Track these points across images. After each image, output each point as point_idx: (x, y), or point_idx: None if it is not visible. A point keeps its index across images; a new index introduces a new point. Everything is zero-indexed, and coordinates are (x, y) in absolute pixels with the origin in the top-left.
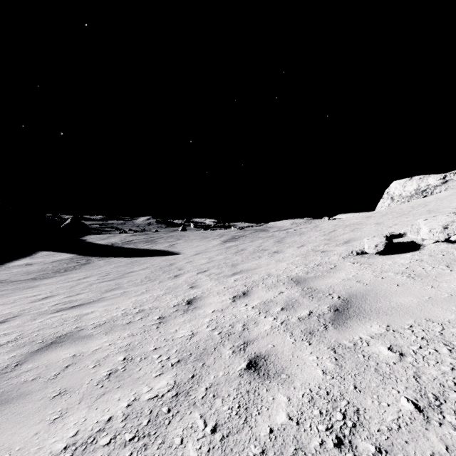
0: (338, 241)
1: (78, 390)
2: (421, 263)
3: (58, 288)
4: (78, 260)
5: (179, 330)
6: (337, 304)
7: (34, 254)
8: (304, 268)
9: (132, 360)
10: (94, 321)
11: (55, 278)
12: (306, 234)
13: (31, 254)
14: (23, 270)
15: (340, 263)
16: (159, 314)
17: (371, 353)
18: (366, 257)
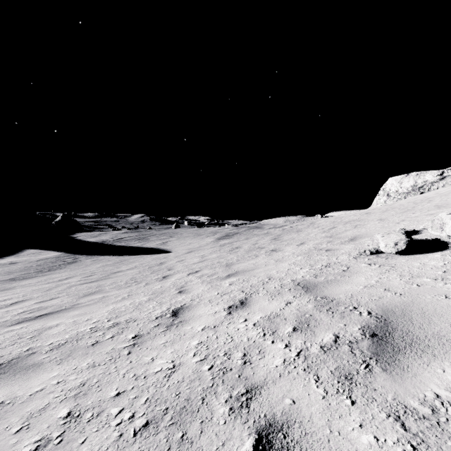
0: (341, 238)
1: None
2: None
3: (34, 290)
4: (65, 258)
5: (156, 358)
6: (371, 325)
7: (20, 252)
8: (310, 269)
9: (78, 417)
10: (53, 340)
11: (35, 279)
12: (303, 231)
13: (17, 252)
14: (4, 269)
15: (354, 265)
16: (135, 330)
17: None
18: (383, 257)
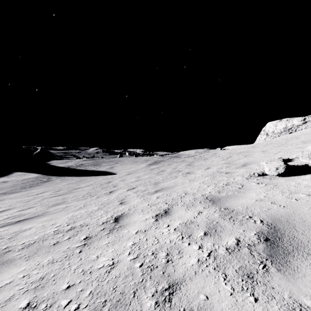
0: (236, 164)
1: None
2: None
3: (17, 201)
4: (42, 178)
5: (100, 256)
6: (264, 231)
7: (10, 174)
8: (215, 187)
9: (34, 308)
10: (25, 240)
11: (19, 193)
12: (208, 159)
13: (8, 174)
14: None
15: (246, 184)
16: (86, 233)
17: None
18: (268, 178)
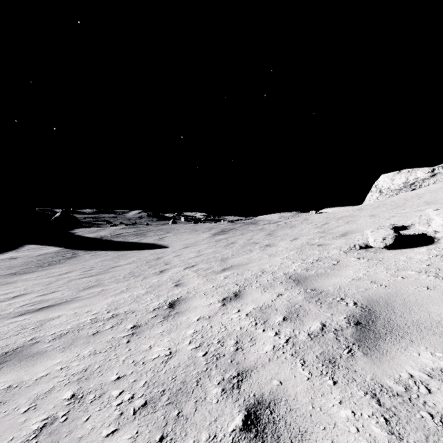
0: (333, 233)
1: None
2: None
3: (35, 284)
4: (64, 253)
5: (154, 346)
6: (356, 314)
7: (20, 248)
8: (302, 263)
9: (81, 399)
10: (56, 330)
11: (35, 273)
12: (297, 226)
13: (18, 247)
14: (5, 264)
15: (343, 259)
16: (134, 321)
17: (442, 409)
18: (372, 252)
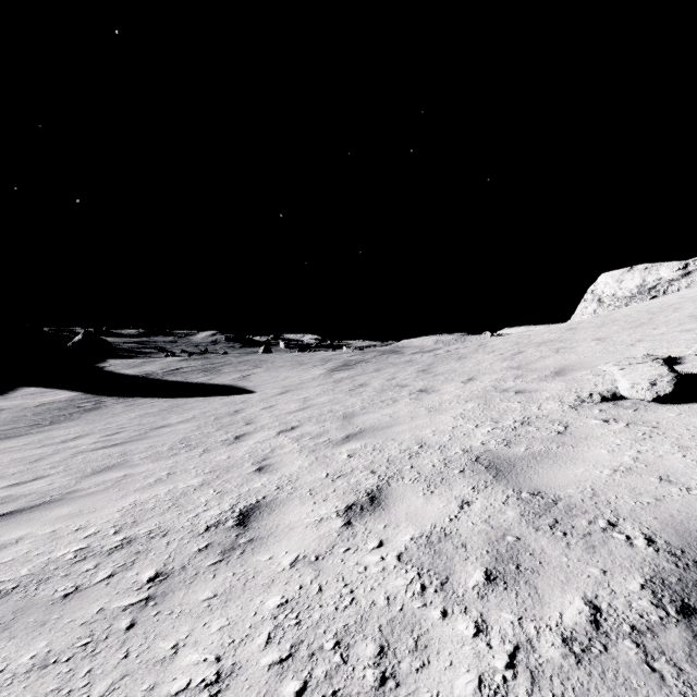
0: (538, 370)
1: None
2: None
3: (13, 461)
4: (82, 402)
5: (184, 646)
6: (667, 576)
7: (11, 392)
8: (495, 429)
9: None
10: None
11: (23, 439)
12: (469, 357)
13: (7, 391)
14: None
15: (575, 421)
16: (160, 560)
17: None
18: (629, 407)
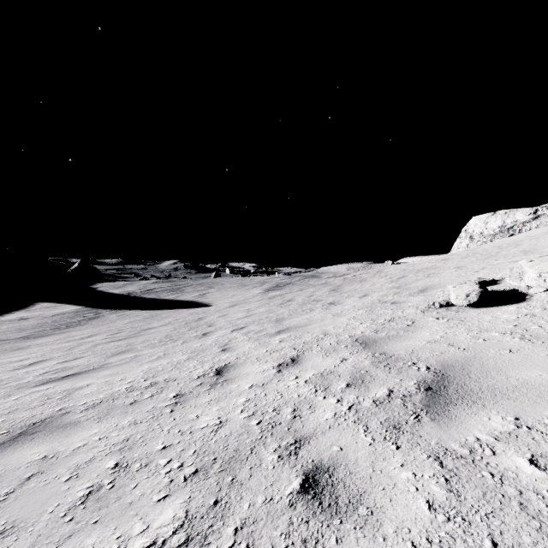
0: (411, 289)
1: (32, 527)
2: (534, 319)
3: (53, 349)
4: (85, 313)
5: (201, 415)
6: (427, 379)
7: (31, 306)
8: (371, 324)
9: (126, 467)
10: (87, 400)
11: (52, 337)
12: (368, 280)
13: (28, 305)
14: (14, 326)
15: (420, 319)
16: (176, 390)
17: (503, 469)
18: (454, 310)
